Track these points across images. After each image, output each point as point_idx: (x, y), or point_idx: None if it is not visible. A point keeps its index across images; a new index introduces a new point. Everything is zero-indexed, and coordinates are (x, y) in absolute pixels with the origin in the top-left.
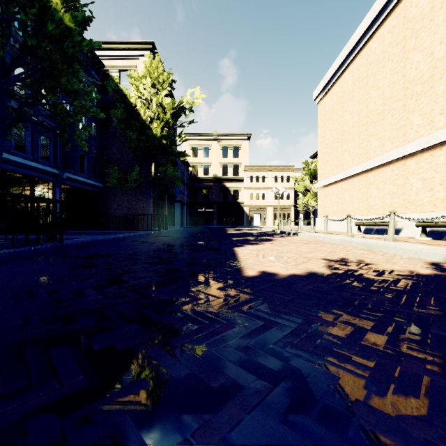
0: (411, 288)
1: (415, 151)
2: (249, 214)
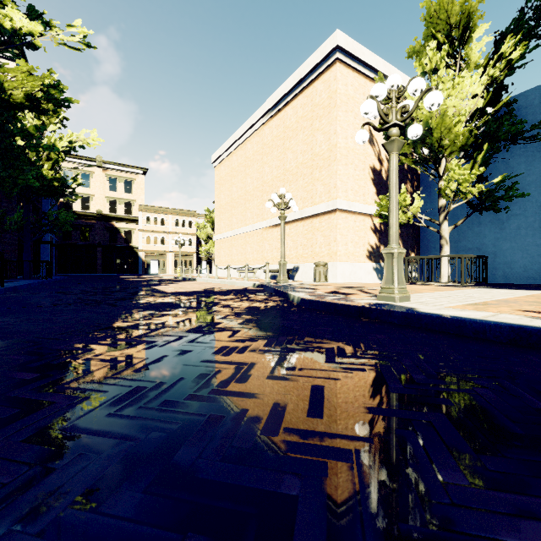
0: (225, 291)
1: (266, 227)
2: (146, 260)
